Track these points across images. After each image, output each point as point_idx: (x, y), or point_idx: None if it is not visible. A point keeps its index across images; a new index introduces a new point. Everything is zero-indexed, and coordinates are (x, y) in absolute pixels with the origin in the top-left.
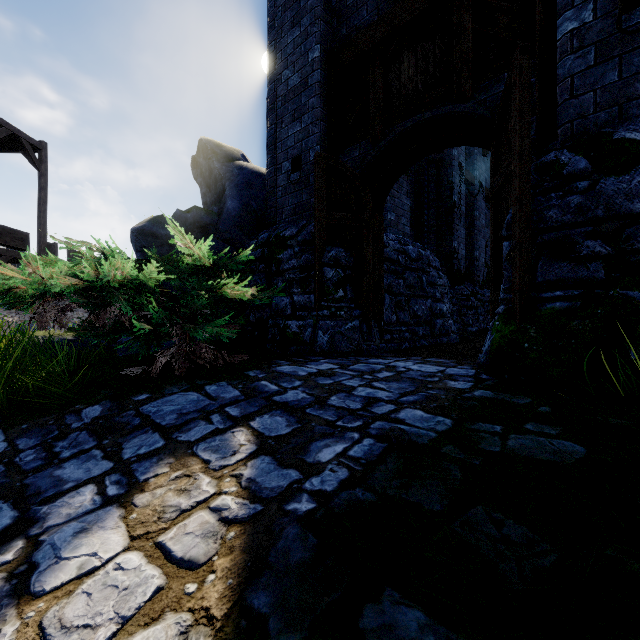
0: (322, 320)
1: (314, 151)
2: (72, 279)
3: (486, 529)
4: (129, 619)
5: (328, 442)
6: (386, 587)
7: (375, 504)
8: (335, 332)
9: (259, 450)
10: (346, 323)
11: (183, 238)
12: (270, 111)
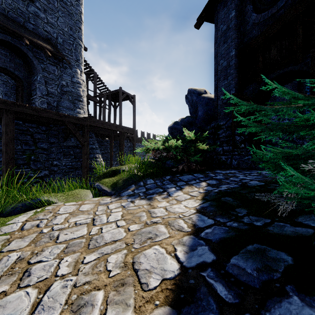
0: (234, 156)
1: (232, 91)
2: (163, 146)
3: (252, 195)
4: (186, 199)
5: (225, 185)
6: (227, 197)
7: (231, 191)
8: (239, 160)
9: (208, 185)
10: (244, 157)
11: (187, 132)
12: (215, 75)
